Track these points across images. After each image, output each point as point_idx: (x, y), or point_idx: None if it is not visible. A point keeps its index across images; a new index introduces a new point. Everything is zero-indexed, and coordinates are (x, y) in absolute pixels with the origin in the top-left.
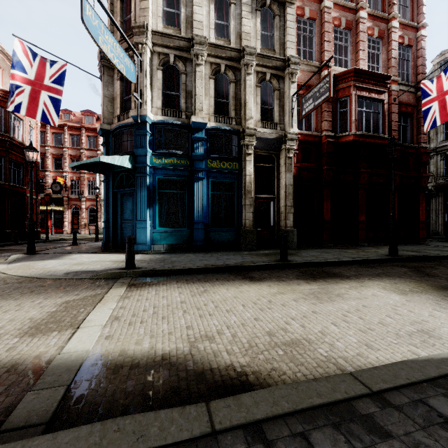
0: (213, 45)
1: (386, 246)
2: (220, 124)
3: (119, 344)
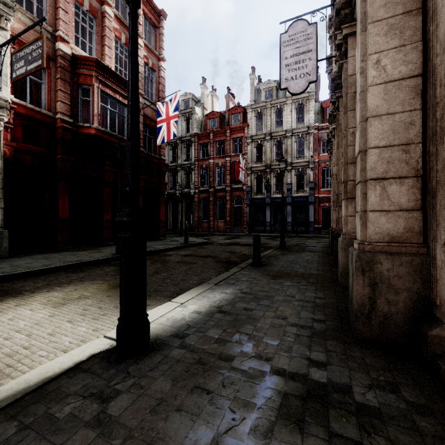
0: None
1: None
2: None
3: None
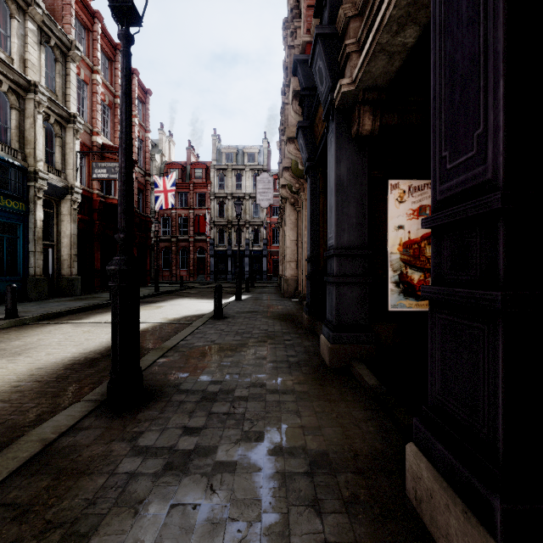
0: None
1: None
2: (4, 154)
3: (163, 319)
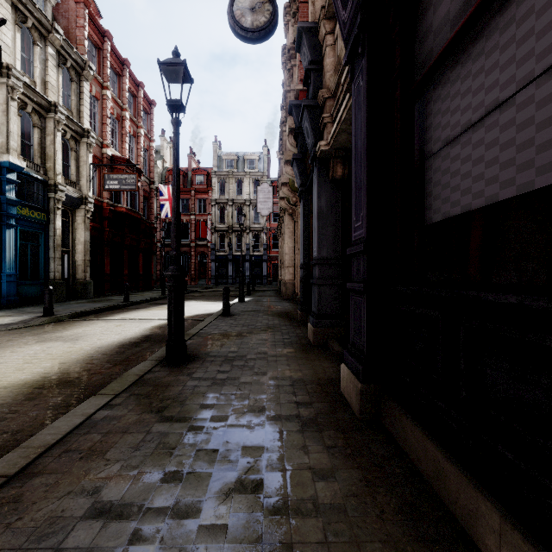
0: (26, 83)
1: (141, 292)
2: (29, 170)
3: None
